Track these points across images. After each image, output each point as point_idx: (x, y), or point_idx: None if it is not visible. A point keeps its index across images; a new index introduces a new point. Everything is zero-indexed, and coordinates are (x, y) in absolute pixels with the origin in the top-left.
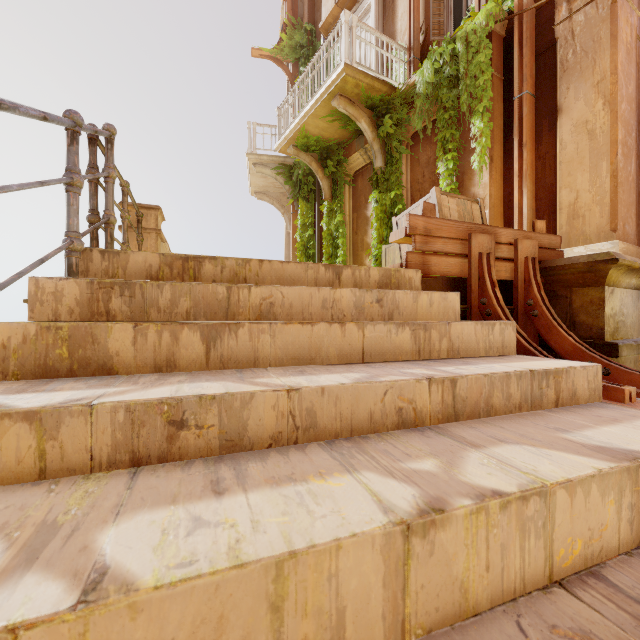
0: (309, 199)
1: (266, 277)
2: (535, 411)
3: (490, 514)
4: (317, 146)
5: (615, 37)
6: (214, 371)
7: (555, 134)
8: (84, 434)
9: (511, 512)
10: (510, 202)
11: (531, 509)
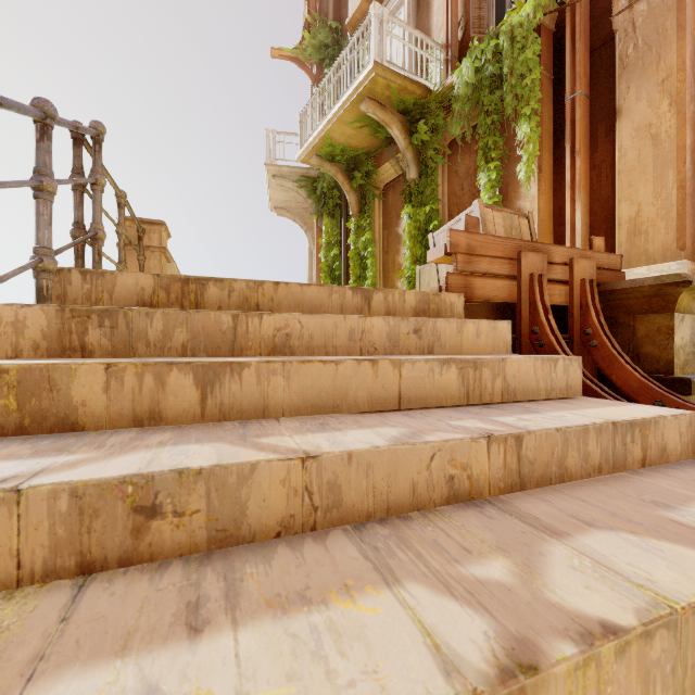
0: (334, 215)
1: (282, 302)
2: (618, 473)
3: (602, 665)
4: (343, 156)
5: (683, 28)
6: (211, 424)
7: (612, 140)
8: (7, 532)
9: (630, 658)
10: (561, 217)
11: (657, 649)
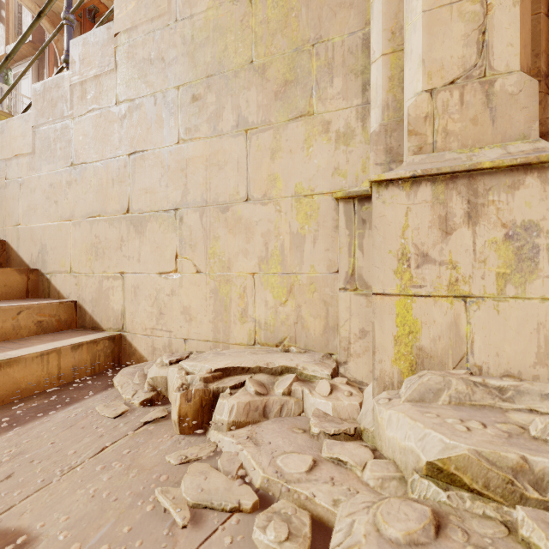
0: None
1: None
2: None
3: None
4: None
5: None
6: None
7: None
8: None
9: None
10: None
11: None
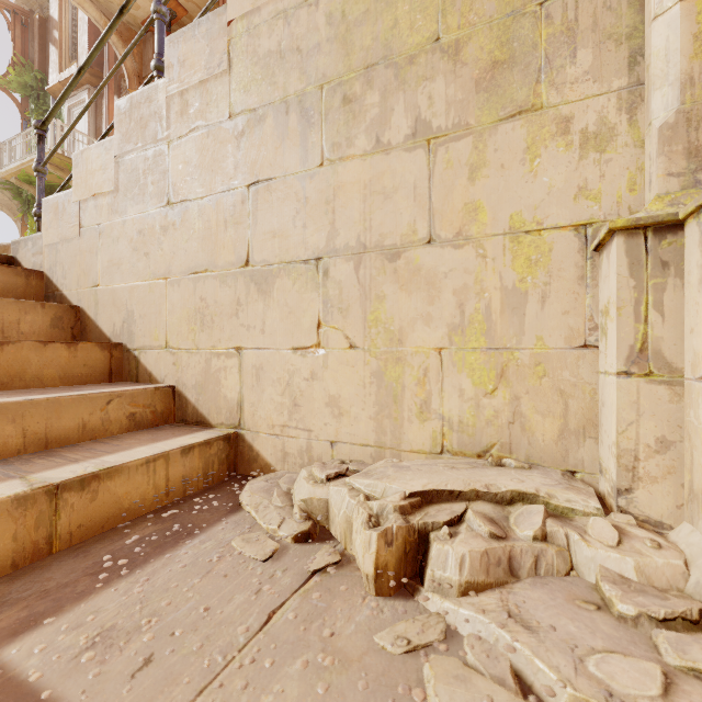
0: None
1: None
2: None
3: None
4: None
5: None
6: None
7: None
8: None
9: None
10: None
11: None
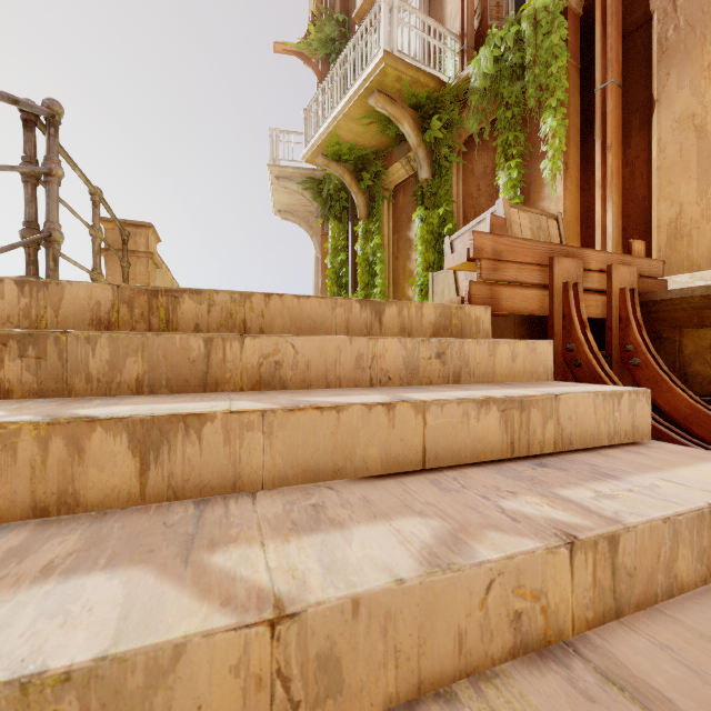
0: (341, 218)
1: (275, 318)
2: None
3: None
4: (351, 155)
5: None
6: (153, 508)
7: (648, 134)
8: None
9: None
10: (589, 219)
11: None
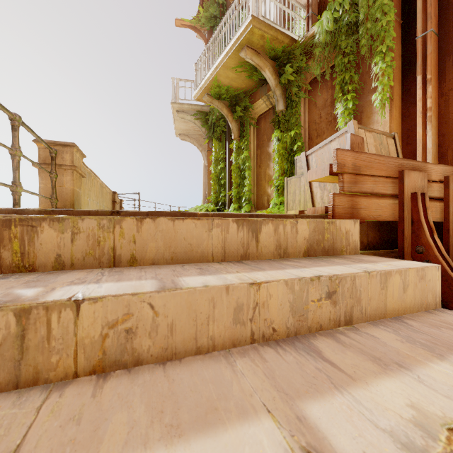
0: (221, 139)
1: (148, 243)
2: None
3: None
4: (227, 94)
5: None
6: None
7: None
8: None
9: None
10: (409, 138)
11: None
